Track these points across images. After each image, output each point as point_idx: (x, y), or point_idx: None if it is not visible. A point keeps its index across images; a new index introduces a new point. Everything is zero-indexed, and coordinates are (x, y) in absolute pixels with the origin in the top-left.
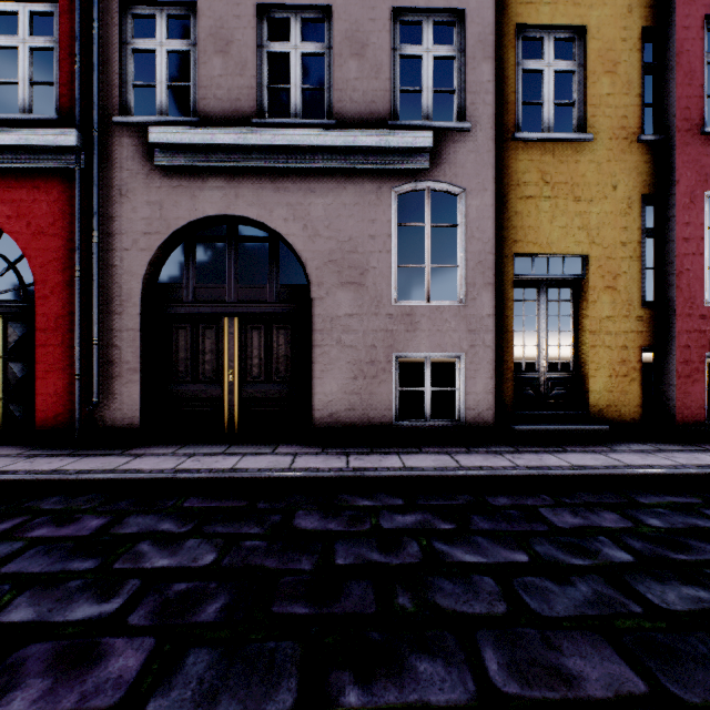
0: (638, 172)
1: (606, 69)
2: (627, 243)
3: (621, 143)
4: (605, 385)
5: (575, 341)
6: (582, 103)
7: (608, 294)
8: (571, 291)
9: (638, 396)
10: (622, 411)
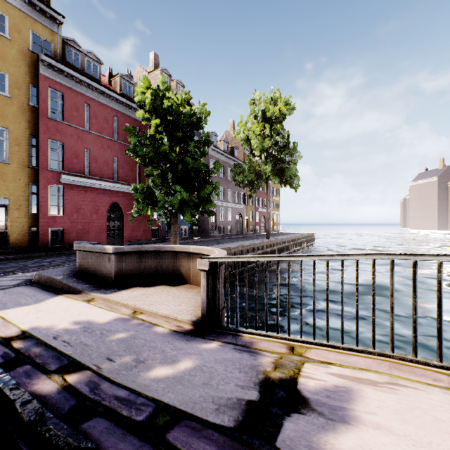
0: (29, 176)
1: (17, 143)
2: (25, 196)
3: (23, 167)
4: (16, 238)
5: (7, 224)
6: (8, 151)
7: (18, 211)
8: (5, 208)
9: (29, 240)
10: (23, 245)
